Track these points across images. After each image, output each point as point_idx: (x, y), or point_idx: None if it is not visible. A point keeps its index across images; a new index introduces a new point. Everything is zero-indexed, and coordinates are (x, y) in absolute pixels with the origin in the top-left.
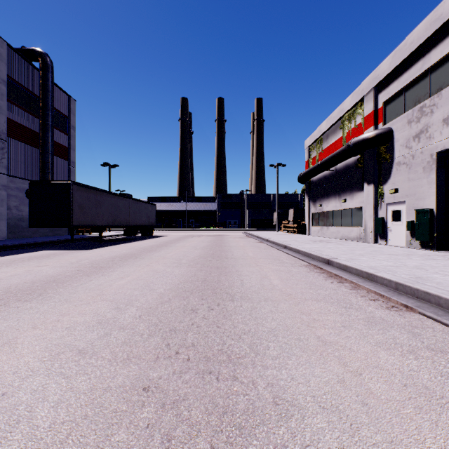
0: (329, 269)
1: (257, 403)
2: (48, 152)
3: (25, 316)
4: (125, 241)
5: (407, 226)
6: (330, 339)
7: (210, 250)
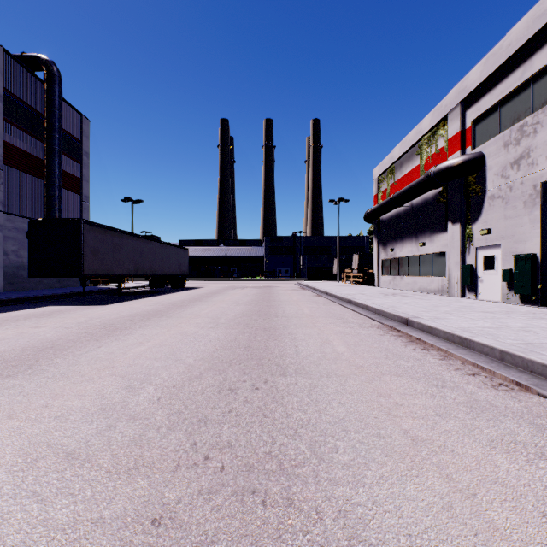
0: (408, 331)
1: None
2: (54, 184)
3: (3, 398)
4: (150, 294)
5: (503, 276)
6: (422, 436)
7: (256, 306)
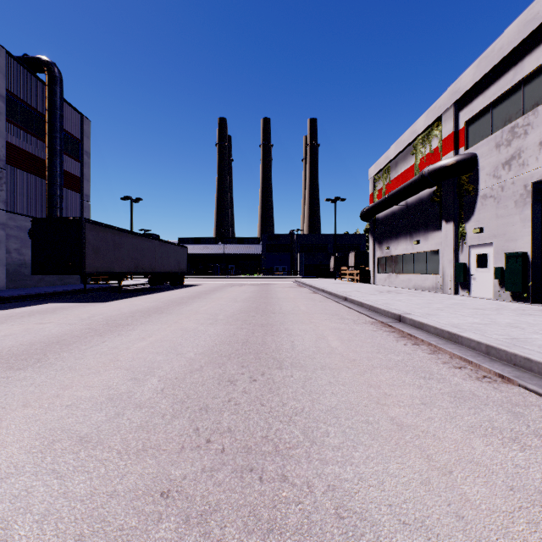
0: (401, 327)
1: (315, 516)
2: (55, 183)
3: (16, 389)
4: (149, 292)
5: (495, 274)
6: (407, 422)
7: (254, 303)
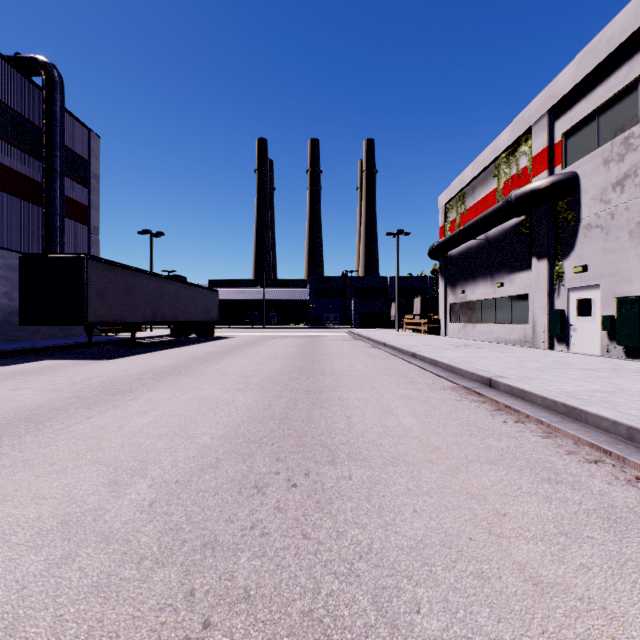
0: (493, 395)
1: None
2: (54, 212)
3: None
4: (170, 346)
5: (602, 324)
6: (548, 576)
7: (298, 361)
